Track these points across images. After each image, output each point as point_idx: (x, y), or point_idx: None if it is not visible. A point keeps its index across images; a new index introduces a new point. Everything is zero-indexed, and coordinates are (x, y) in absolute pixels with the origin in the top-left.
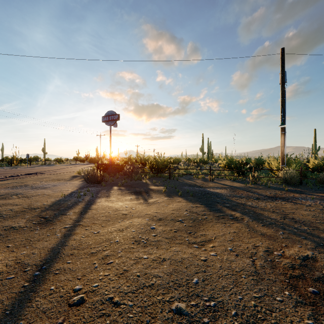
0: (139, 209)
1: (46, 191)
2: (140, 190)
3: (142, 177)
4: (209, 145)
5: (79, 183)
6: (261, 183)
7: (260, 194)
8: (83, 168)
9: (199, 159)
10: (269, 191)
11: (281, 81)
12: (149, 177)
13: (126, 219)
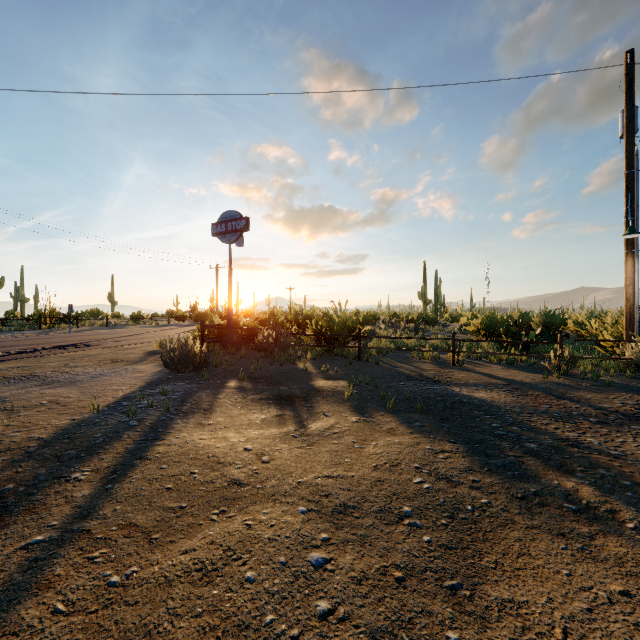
0: (281, 462)
1: (68, 391)
2: (290, 392)
3: (297, 355)
4: (439, 285)
5: (155, 370)
6: (581, 373)
7: (599, 407)
8: (177, 333)
9: (417, 314)
10: (616, 396)
11: (626, 130)
12: (313, 356)
13: (237, 506)
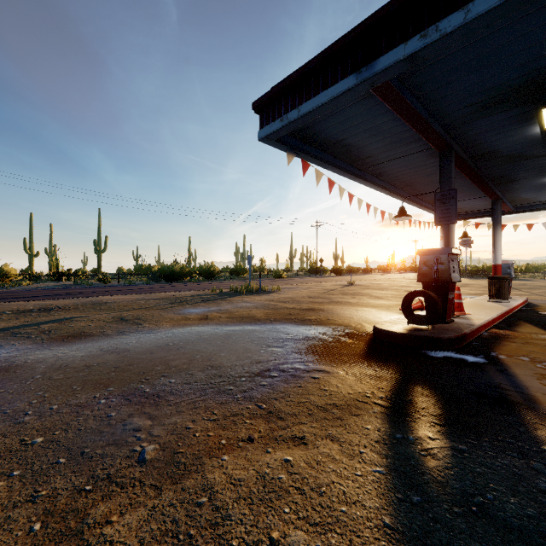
0: None
1: None
2: None
3: None
4: None
5: None
6: None
7: None
8: None
9: None
10: None
11: None
12: None
13: None
